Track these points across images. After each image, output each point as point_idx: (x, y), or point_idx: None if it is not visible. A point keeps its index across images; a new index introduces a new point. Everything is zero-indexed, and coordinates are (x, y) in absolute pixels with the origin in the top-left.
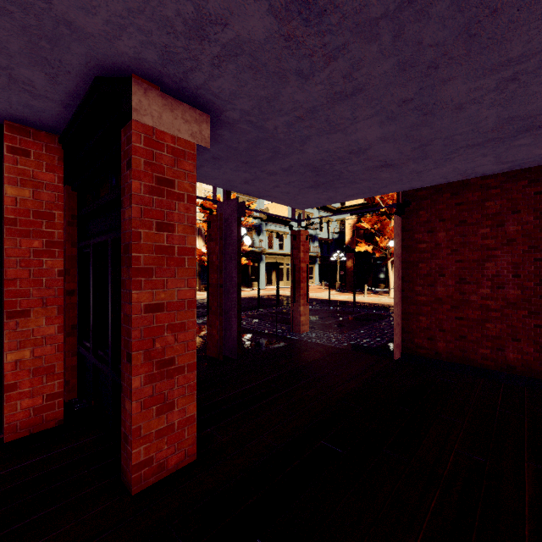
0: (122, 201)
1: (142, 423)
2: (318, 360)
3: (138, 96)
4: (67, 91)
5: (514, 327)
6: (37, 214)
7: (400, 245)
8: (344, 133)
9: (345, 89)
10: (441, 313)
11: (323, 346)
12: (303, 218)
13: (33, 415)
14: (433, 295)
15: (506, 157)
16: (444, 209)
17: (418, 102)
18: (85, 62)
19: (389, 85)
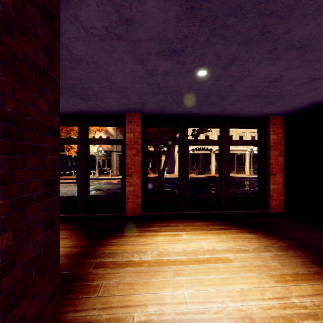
0: None
1: None
2: None
3: None
4: (308, 106)
5: None
6: (277, 143)
7: None
8: None
9: None
10: None
11: None
12: None
13: (276, 206)
14: None
15: None
16: None
17: None
18: None
19: None
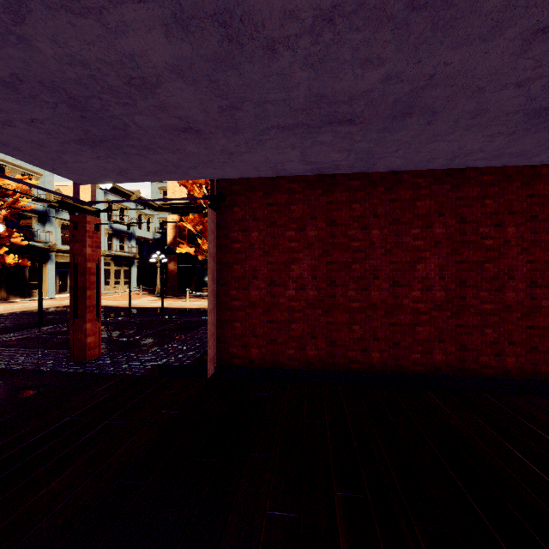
0: None
1: None
2: (98, 404)
3: None
4: None
5: (313, 325)
6: None
7: (214, 243)
8: (103, 24)
9: None
10: (255, 318)
11: (116, 377)
12: (93, 200)
13: None
14: (247, 299)
15: (311, 155)
16: (257, 208)
17: (219, 1)
18: None
19: None
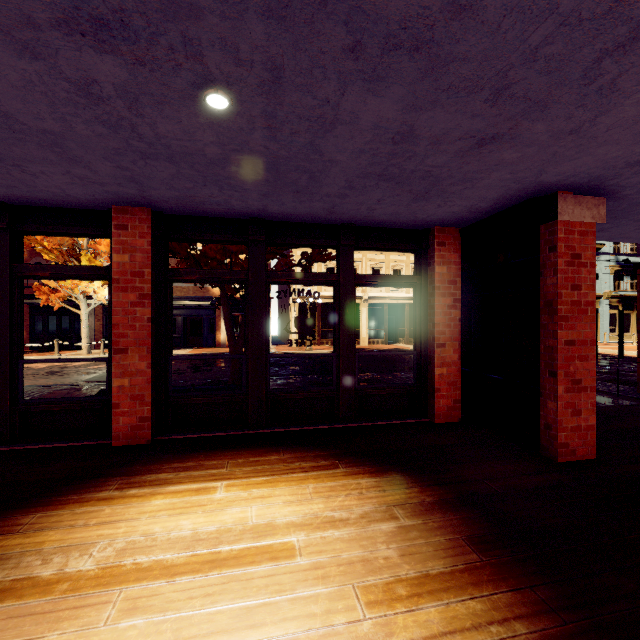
0: (541, 272)
1: (563, 417)
2: None
3: (560, 204)
4: (497, 207)
5: None
6: (449, 282)
7: None
8: None
9: None
10: None
11: None
12: None
13: (447, 410)
14: None
15: None
16: None
17: None
18: (528, 193)
19: None
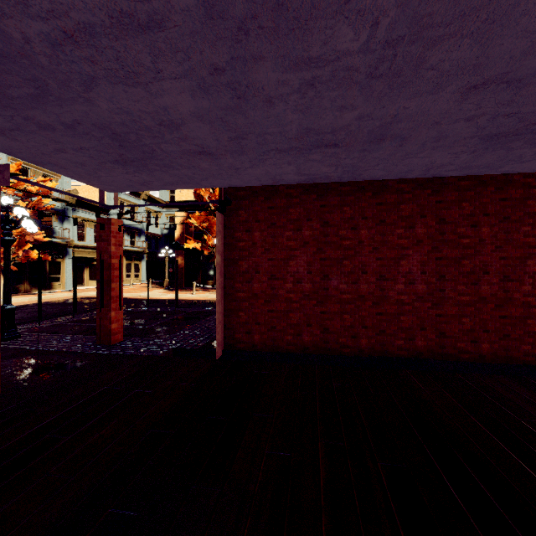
0: None
1: None
2: (127, 378)
3: None
4: None
5: (308, 315)
6: None
7: (222, 242)
8: (147, 90)
9: (137, 12)
10: (257, 308)
11: (138, 358)
12: (116, 204)
13: None
14: (250, 291)
15: (304, 169)
16: (259, 211)
17: (231, 76)
18: None
19: (197, 34)
